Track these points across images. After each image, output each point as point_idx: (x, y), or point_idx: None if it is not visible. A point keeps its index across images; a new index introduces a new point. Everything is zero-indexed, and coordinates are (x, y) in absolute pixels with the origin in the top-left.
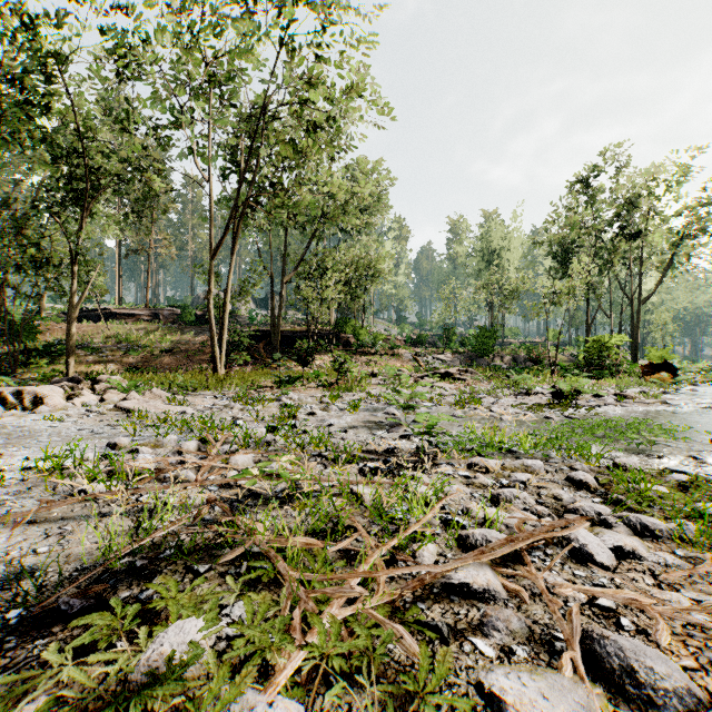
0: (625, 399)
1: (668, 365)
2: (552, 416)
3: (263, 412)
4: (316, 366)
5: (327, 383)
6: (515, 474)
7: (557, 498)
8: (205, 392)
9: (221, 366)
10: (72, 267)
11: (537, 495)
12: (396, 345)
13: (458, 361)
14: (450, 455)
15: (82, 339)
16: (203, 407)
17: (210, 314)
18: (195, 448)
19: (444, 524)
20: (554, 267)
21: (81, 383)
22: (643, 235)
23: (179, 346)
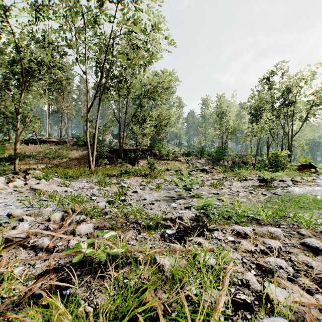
0: (297, 183)
1: (310, 165)
2: (266, 193)
3: (109, 190)
4: (140, 165)
5: (145, 174)
6: (268, 241)
7: (308, 266)
8: (83, 179)
9: (93, 166)
10: (18, 116)
11: (290, 261)
12: (178, 155)
13: (207, 163)
14: (218, 223)
15: (28, 153)
16: (78, 188)
17: (87, 140)
18: (59, 217)
19: (233, 303)
20: (252, 119)
21: (20, 174)
22: (294, 104)
23: (75, 156)
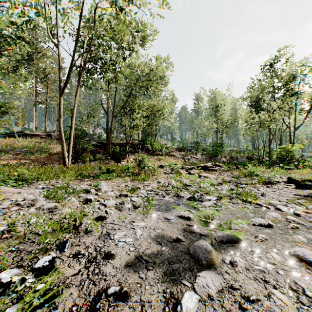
0: None
1: None
2: None
3: (56, 212)
4: (130, 161)
5: (132, 173)
6: None
7: None
8: (46, 181)
9: (69, 162)
10: None
11: None
12: (172, 150)
13: (204, 158)
14: None
15: (3, 147)
16: (10, 203)
17: (61, 130)
18: None
19: None
20: (251, 111)
21: None
22: (298, 94)
23: (56, 151)
